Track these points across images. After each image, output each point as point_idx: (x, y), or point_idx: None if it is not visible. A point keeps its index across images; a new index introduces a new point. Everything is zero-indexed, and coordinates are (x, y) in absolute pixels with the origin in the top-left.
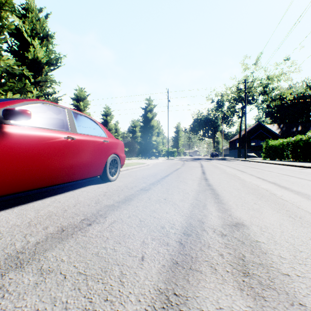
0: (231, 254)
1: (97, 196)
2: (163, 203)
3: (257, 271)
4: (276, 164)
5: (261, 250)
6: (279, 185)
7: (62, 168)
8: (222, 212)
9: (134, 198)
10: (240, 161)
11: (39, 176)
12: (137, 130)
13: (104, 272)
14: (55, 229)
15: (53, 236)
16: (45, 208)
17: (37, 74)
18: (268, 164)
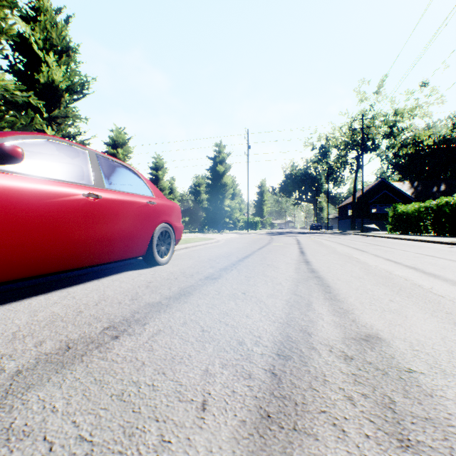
0: (368, 397)
1: (135, 287)
2: (240, 300)
3: (426, 437)
4: (410, 241)
5: (422, 389)
6: (423, 272)
7: (79, 243)
8: (340, 315)
9: (195, 291)
10: (356, 236)
11: (39, 256)
12: (202, 191)
13: (128, 438)
14: (56, 345)
15: (49, 359)
16: (48, 307)
17: (52, 105)
18: (399, 241)
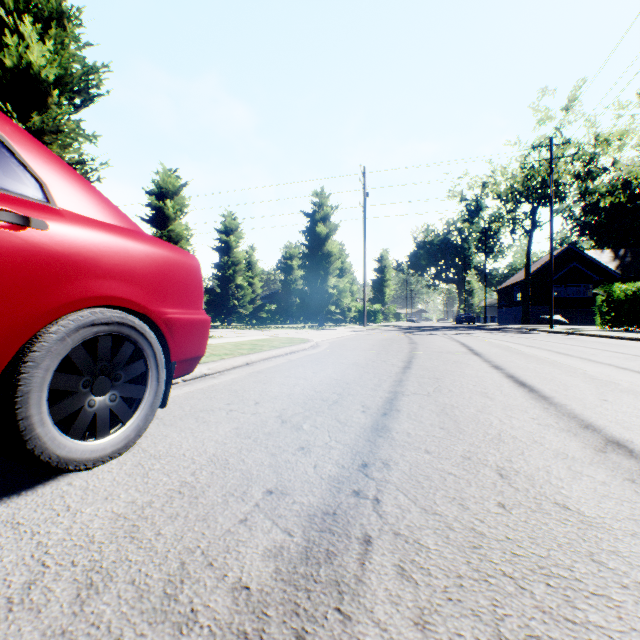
0: None
1: None
2: None
3: None
4: None
5: None
6: None
7: None
8: None
9: None
10: (549, 334)
11: None
12: (295, 266)
13: None
14: None
15: None
16: None
17: (34, 111)
18: None
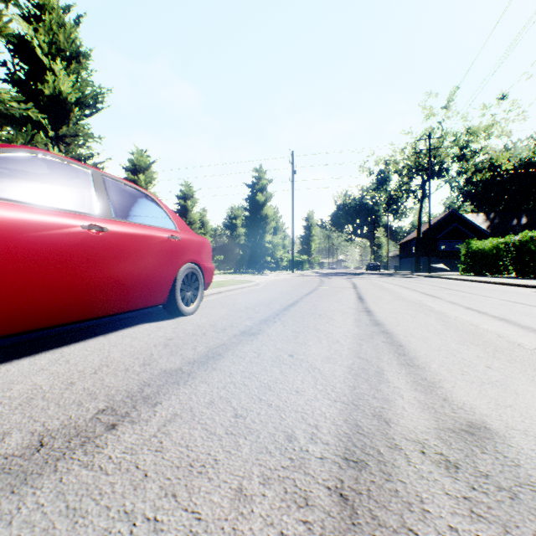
0: None
1: (150, 347)
2: (287, 367)
3: None
4: (488, 284)
5: None
6: (517, 325)
7: (77, 289)
8: (425, 390)
9: (227, 352)
10: (422, 278)
11: (20, 307)
12: (238, 225)
13: None
14: (23, 440)
15: (7, 466)
16: (30, 377)
17: (60, 122)
18: (475, 284)
